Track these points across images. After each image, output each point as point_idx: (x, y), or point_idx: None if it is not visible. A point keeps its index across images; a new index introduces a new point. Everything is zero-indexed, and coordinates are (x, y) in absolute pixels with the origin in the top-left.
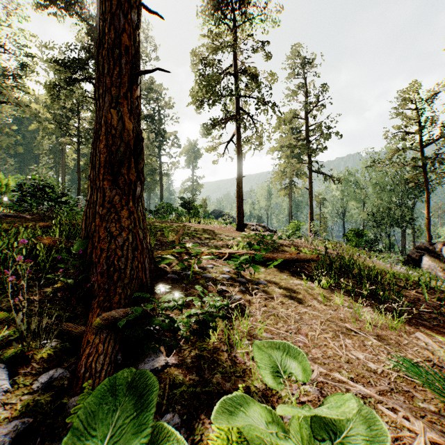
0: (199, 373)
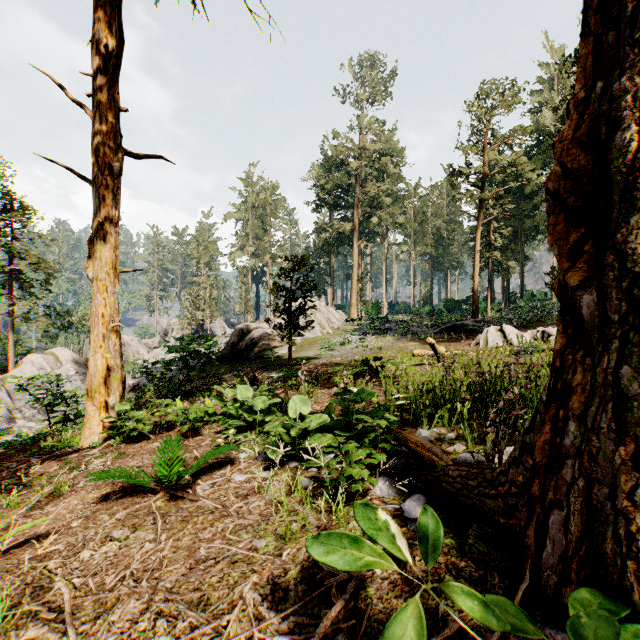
0: (347, 493)
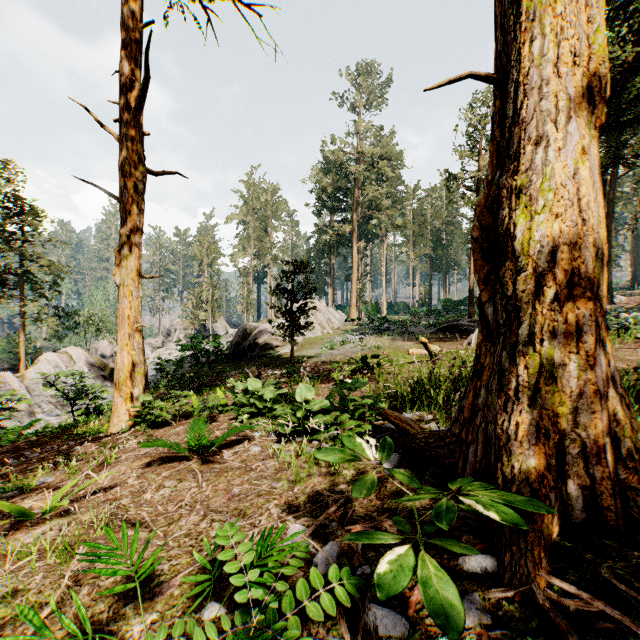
0: None
